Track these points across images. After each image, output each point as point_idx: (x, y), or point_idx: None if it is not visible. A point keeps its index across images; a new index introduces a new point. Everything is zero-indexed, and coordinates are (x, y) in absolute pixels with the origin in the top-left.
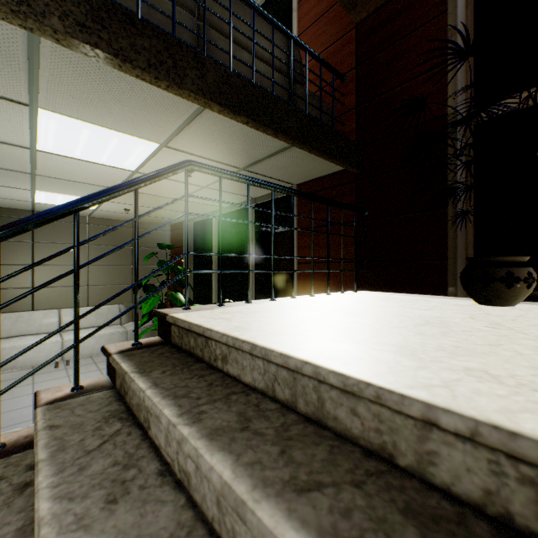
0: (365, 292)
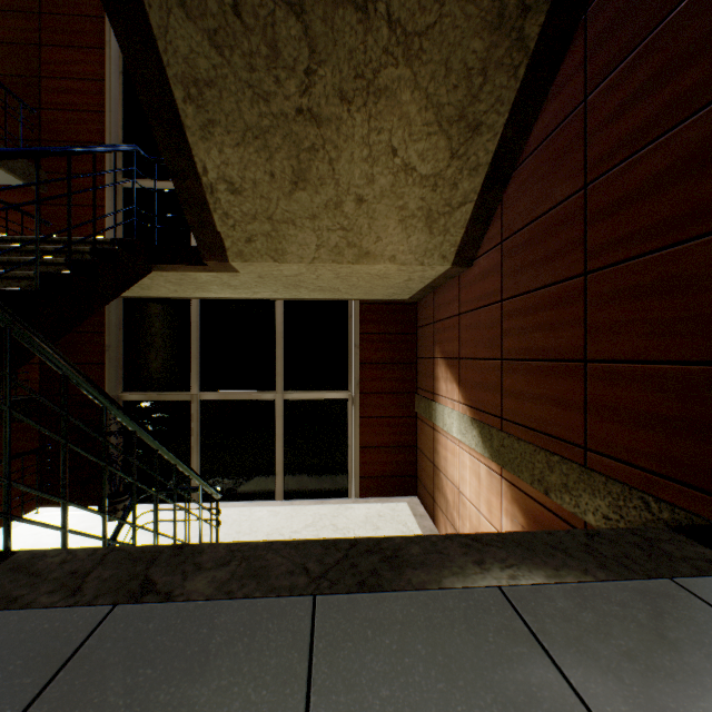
0: (47, 513)
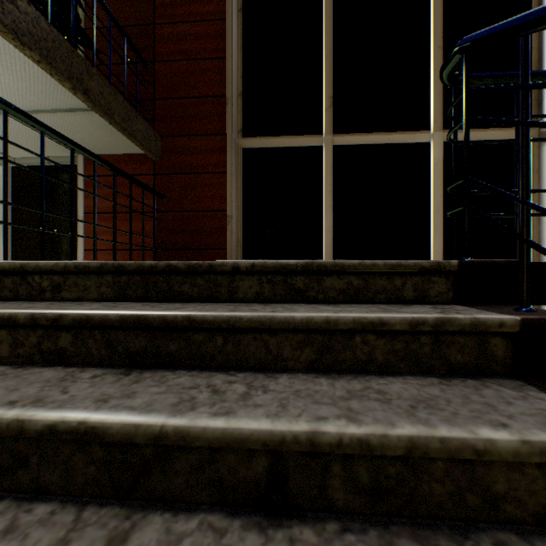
0: None
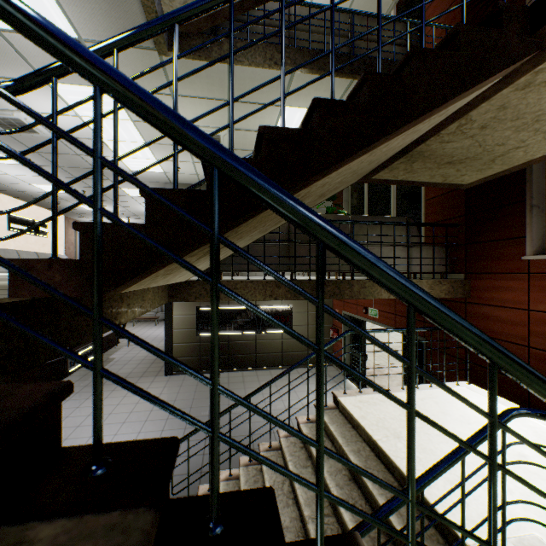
0: None
